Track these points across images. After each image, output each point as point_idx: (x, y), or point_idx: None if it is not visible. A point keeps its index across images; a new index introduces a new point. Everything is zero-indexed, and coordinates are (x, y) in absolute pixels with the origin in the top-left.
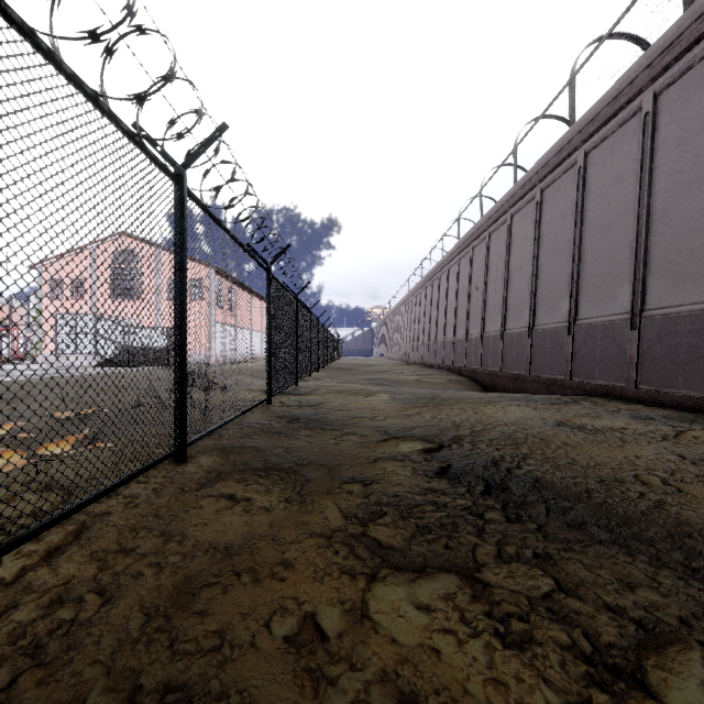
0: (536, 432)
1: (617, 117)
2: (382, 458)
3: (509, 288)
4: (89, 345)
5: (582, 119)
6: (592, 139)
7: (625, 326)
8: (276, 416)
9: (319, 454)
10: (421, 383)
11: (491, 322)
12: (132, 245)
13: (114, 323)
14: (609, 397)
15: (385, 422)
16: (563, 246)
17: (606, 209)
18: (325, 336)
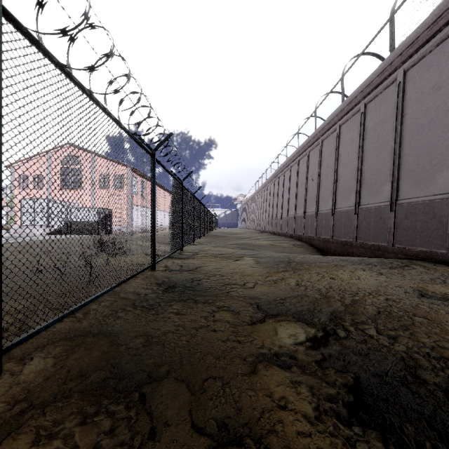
0: (412, 308)
1: (435, 38)
2: (262, 361)
3: (338, 178)
4: (43, 220)
5: (403, 44)
6: (411, 59)
7: (445, 203)
8: (156, 283)
9: (183, 353)
10: (274, 247)
11: (323, 203)
12: (75, 152)
13: (61, 205)
14: (431, 261)
15: (255, 292)
16: (385, 145)
17: (425, 112)
18: (205, 213)
